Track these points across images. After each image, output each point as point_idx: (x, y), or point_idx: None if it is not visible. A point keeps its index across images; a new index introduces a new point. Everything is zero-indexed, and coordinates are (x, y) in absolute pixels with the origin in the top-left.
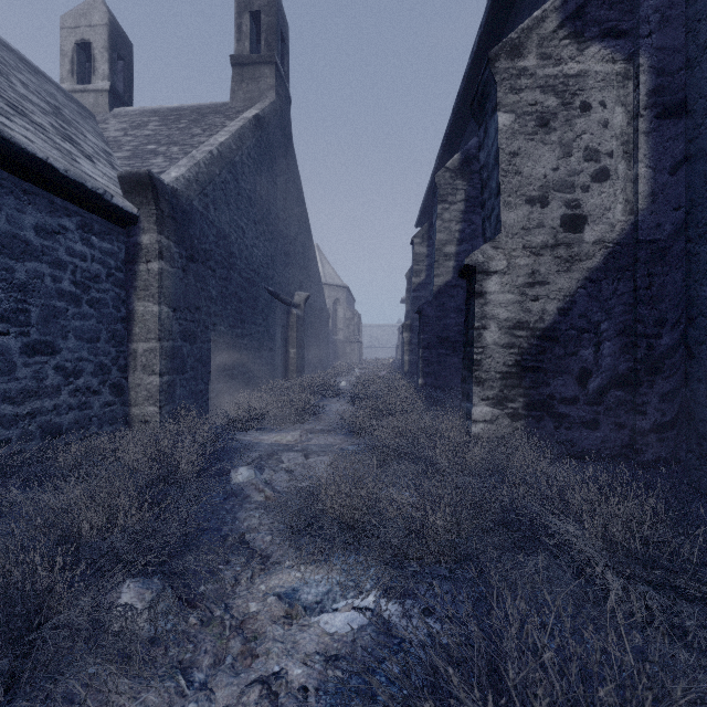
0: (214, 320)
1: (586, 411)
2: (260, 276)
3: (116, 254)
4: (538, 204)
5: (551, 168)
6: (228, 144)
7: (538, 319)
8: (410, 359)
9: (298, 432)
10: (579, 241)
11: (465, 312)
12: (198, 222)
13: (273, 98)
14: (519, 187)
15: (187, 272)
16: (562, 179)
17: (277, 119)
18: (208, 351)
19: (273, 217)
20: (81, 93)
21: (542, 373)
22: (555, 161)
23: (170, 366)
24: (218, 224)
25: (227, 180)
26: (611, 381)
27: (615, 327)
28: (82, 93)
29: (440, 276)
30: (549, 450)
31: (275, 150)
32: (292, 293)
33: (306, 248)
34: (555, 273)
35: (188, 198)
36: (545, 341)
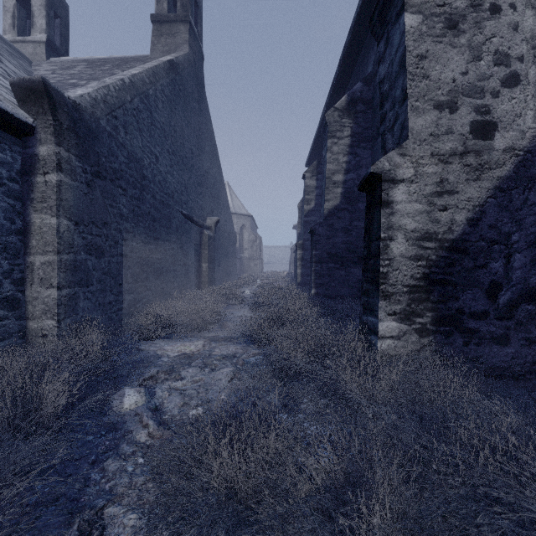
0: (125, 236)
1: (496, 326)
2: (174, 200)
3: (9, 164)
4: (447, 110)
5: (460, 72)
6: (141, 77)
7: (447, 230)
8: (302, 272)
9: (202, 341)
10: (489, 148)
11: (365, 224)
12: (106, 141)
13: (187, 51)
14: (427, 91)
15: (92, 187)
16: (472, 84)
17: (191, 69)
18: (118, 265)
19: (187, 151)
20: (21, 43)
21: (451, 287)
22: (464, 65)
23: (71, 279)
24: (129, 147)
25: (139, 109)
26: (522, 295)
27: (526, 238)
28: (22, 43)
29: (329, 201)
30: (476, 375)
31: (189, 95)
32: (204, 217)
33: (217, 180)
34: (464, 182)
35: (93, 115)
36: (454, 253)
